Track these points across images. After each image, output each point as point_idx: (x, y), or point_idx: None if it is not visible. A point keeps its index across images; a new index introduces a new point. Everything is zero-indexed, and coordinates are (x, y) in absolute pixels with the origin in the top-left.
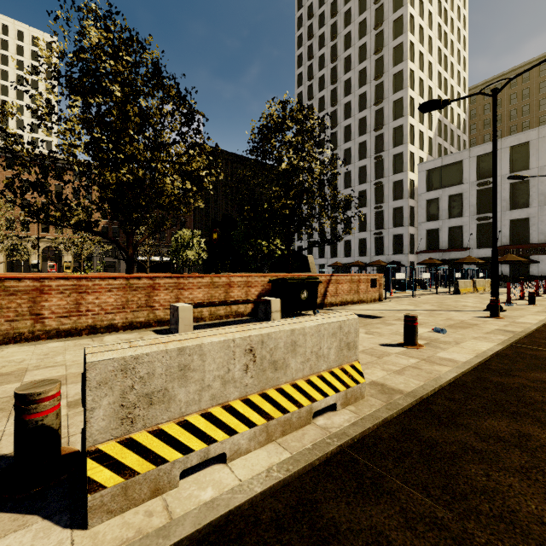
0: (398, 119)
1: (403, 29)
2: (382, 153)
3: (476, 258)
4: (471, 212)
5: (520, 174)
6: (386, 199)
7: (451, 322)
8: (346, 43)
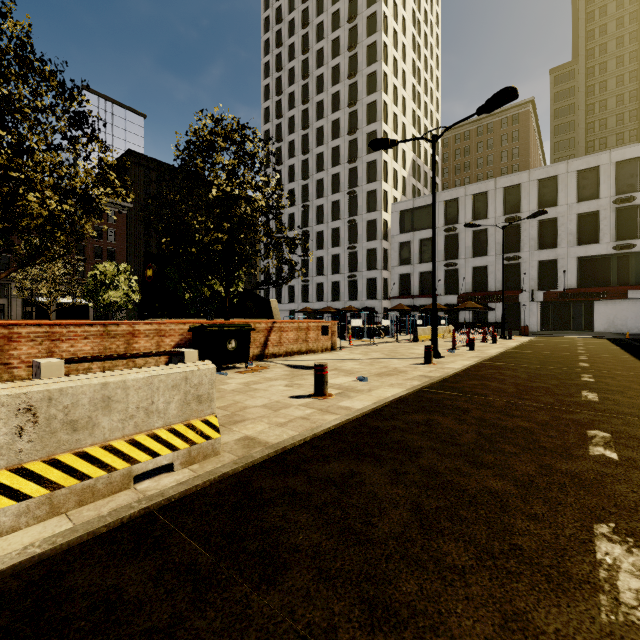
0: (372, 153)
1: (377, 57)
2: (356, 189)
3: (441, 305)
4: (439, 258)
5: (481, 222)
6: (360, 239)
7: (384, 370)
8: (319, 60)
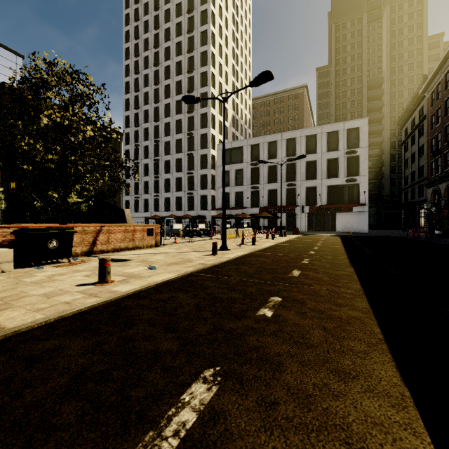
0: (204, 107)
1: (208, 41)
2: (193, 132)
3: (247, 214)
4: (248, 183)
5: (273, 161)
6: (196, 167)
7: (179, 260)
8: (167, 36)
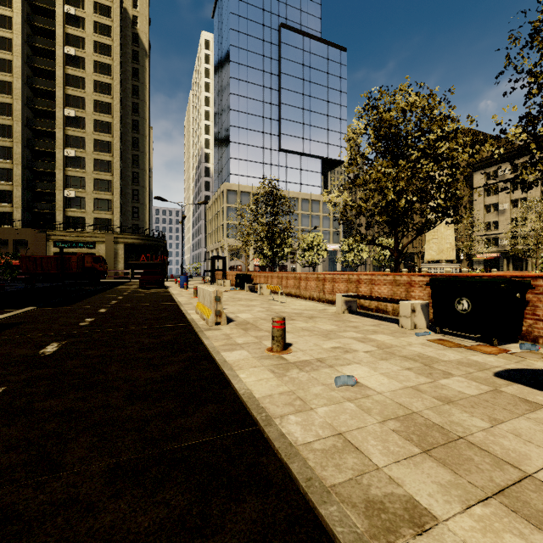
0: None
1: None
2: None
3: None
4: None
5: None
6: None
7: None
8: None
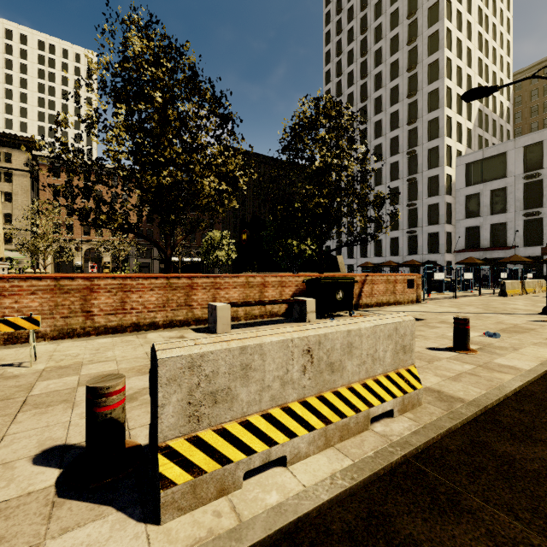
0: (434, 111)
1: (439, 16)
2: (416, 148)
3: (523, 257)
4: (517, 208)
5: None
6: (420, 195)
7: (503, 325)
8: (377, 36)
